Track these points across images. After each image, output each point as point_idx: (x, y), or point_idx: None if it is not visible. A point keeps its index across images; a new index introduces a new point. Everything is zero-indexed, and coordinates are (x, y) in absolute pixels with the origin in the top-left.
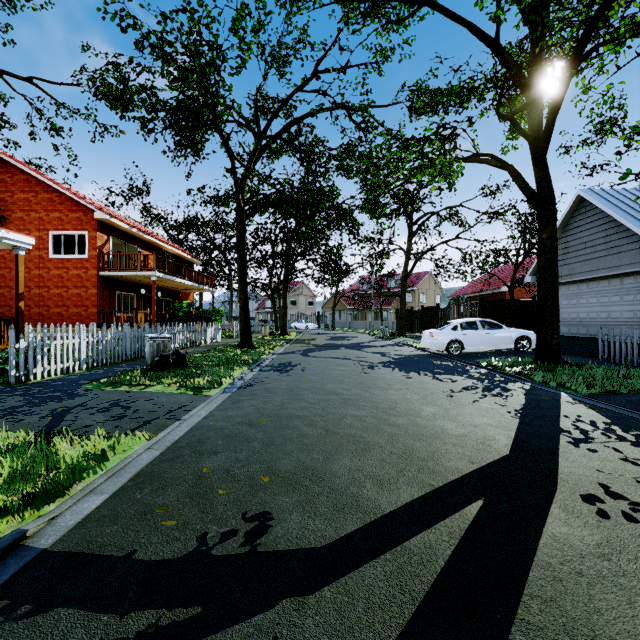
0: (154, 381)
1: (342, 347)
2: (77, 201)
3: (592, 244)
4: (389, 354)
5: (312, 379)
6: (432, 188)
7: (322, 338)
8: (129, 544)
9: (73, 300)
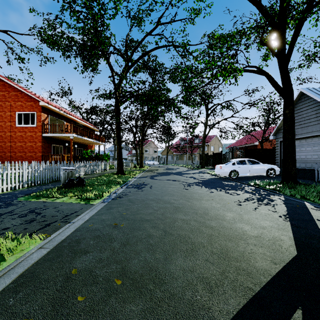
0: (63, 195)
1: (172, 174)
2: (30, 96)
3: (308, 118)
4: (197, 178)
5: (156, 193)
6: (226, 82)
7: (161, 169)
8: None
9: (28, 149)
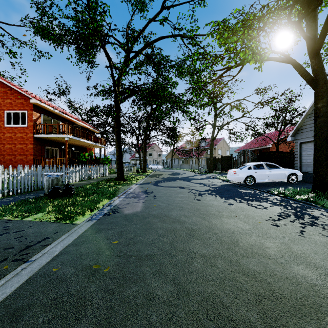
0: (41, 208)
1: (178, 179)
2: (21, 93)
3: None
4: (208, 184)
5: (160, 205)
6: (251, 63)
7: (166, 174)
8: None
9: (18, 151)
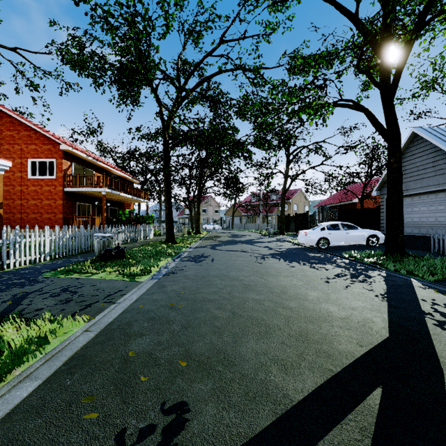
0: (99, 269)
1: (240, 242)
2: (48, 137)
3: (423, 167)
4: (275, 248)
5: (219, 268)
6: (311, 123)
7: (225, 236)
8: (48, 444)
9: (45, 208)
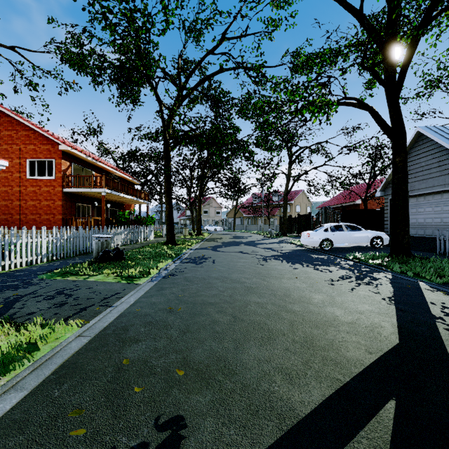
0: (97, 271)
1: (241, 244)
2: (47, 137)
3: (428, 167)
4: (277, 249)
5: (220, 269)
6: (314, 120)
7: (226, 237)
8: None
9: (44, 209)
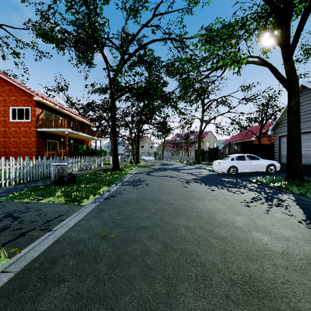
0: (51, 193)
1: (168, 169)
2: (25, 90)
3: (310, 112)
4: (195, 174)
5: (152, 191)
6: (229, 70)
7: (157, 164)
8: None
9: (22, 144)
